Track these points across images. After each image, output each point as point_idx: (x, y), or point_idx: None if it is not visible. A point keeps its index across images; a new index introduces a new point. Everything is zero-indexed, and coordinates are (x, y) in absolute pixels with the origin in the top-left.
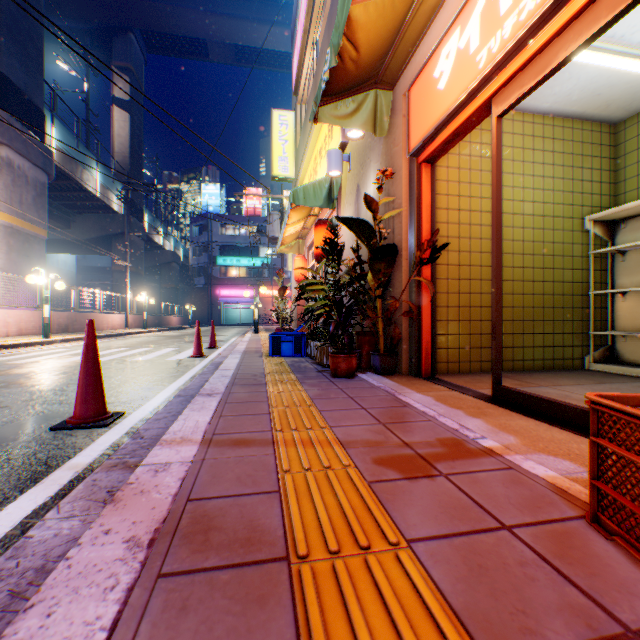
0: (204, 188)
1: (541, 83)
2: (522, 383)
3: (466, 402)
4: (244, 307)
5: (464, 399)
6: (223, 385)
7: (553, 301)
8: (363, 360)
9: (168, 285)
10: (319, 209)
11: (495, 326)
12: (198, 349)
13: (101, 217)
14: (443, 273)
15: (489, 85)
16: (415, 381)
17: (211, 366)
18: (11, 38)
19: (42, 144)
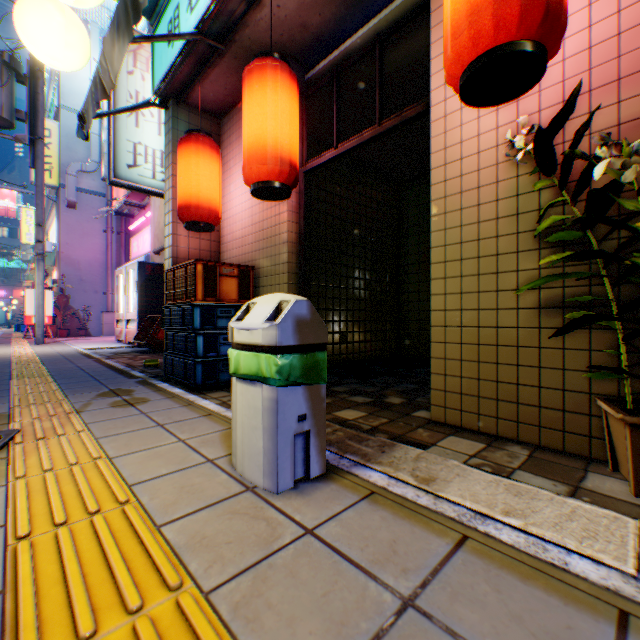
0: None
1: None
2: None
3: None
4: None
5: None
6: (2, 333)
7: None
8: None
9: None
10: None
11: None
12: None
13: None
14: None
15: None
16: None
17: None
18: None
19: None
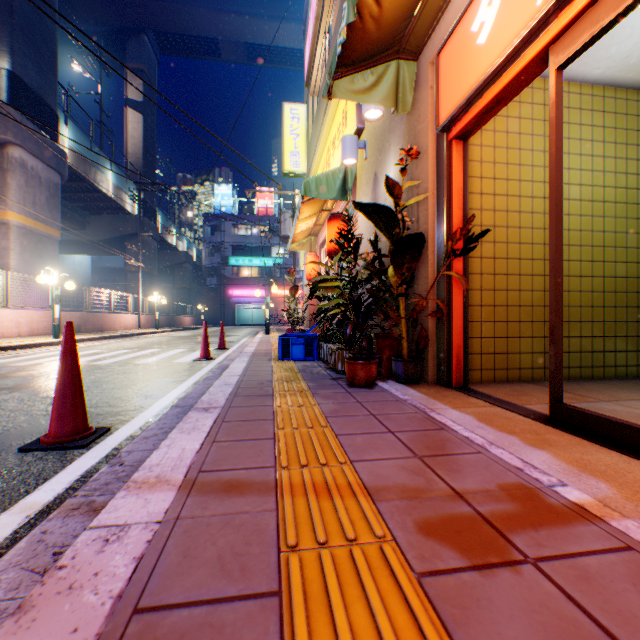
0: (216, 189)
1: (625, 14)
2: (576, 396)
3: (517, 424)
4: (256, 307)
5: (513, 419)
6: (224, 396)
7: (603, 299)
8: (383, 366)
9: (181, 285)
10: (332, 203)
11: (554, 329)
12: (205, 351)
13: (115, 218)
14: (476, 267)
15: (546, 31)
16: (446, 392)
17: (217, 370)
18: (24, 39)
19: (55, 145)
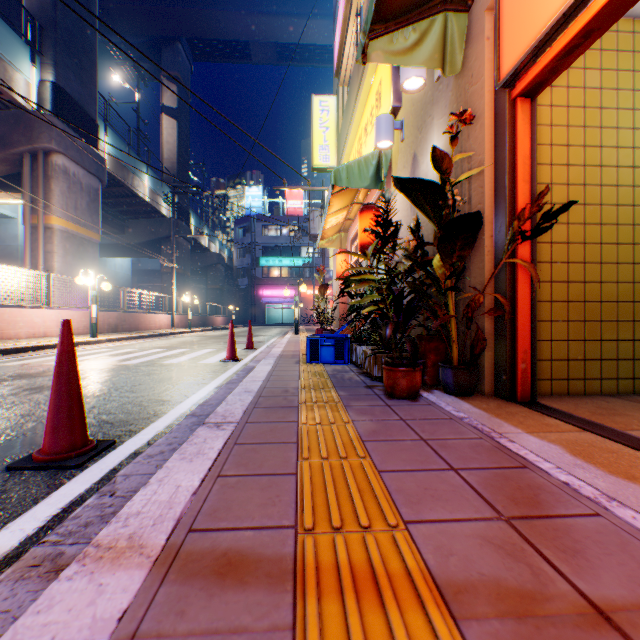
0: (247, 191)
1: None
2: None
3: (632, 462)
4: (286, 307)
5: (622, 454)
6: (241, 407)
7: None
8: (427, 373)
9: (213, 286)
10: (364, 195)
11: None
12: (231, 352)
13: (151, 222)
14: (544, 254)
15: None
16: (511, 409)
17: (242, 372)
18: (67, 52)
19: (95, 152)
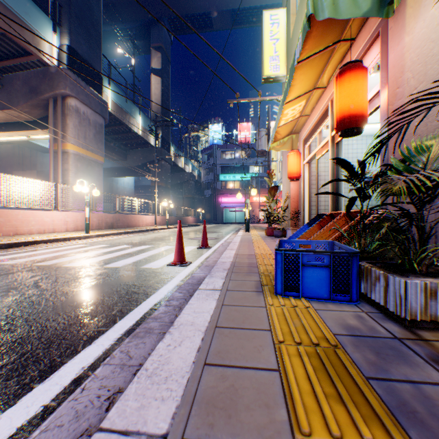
0: (210, 127)
1: None
2: None
3: None
4: (238, 210)
5: None
6: None
7: None
8: None
9: (187, 196)
10: (331, 71)
11: None
12: (178, 255)
13: (144, 150)
14: None
15: None
16: None
17: (177, 294)
18: (78, 23)
19: (99, 97)
